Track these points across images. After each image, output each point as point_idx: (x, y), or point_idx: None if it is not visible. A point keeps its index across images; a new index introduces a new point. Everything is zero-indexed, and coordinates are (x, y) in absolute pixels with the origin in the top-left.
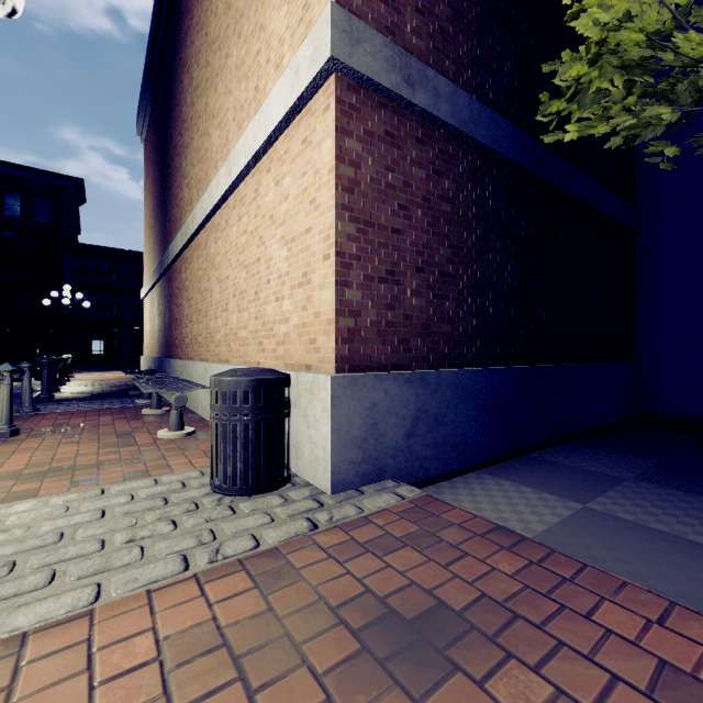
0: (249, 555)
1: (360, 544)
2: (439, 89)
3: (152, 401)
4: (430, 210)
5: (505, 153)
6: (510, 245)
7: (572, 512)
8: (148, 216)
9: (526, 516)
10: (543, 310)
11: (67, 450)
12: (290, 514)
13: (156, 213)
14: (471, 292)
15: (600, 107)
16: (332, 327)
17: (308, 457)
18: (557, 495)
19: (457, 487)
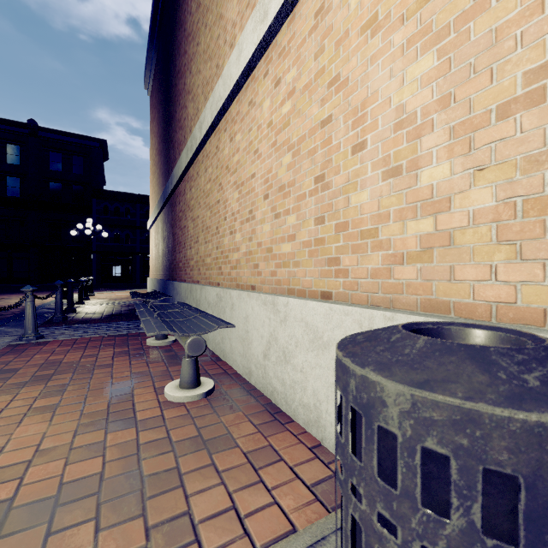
0: None
1: None
2: None
3: None
4: None
5: None
6: None
7: None
8: (154, 155)
9: None
10: None
11: (31, 431)
12: None
13: (160, 148)
14: None
15: None
16: None
17: None
18: None
19: None
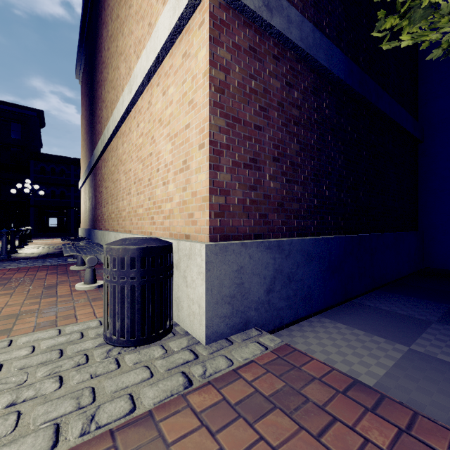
0: (124, 420)
1: (231, 403)
2: (291, 17)
3: (77, 260)
4: (283, 113)
5: (338, 74)
6: (340, 145)
7: (402, 354)
8: (83, 133)
9: (366, 359)
10: (362, 194)
11: (0, 301)
12: (168, 368)
13: (87, 130)
14: (313, 179)
15: (427, 22)
16: (206, 204)
17: (186, 311)
18: (385, 338)
19: (305, 330)
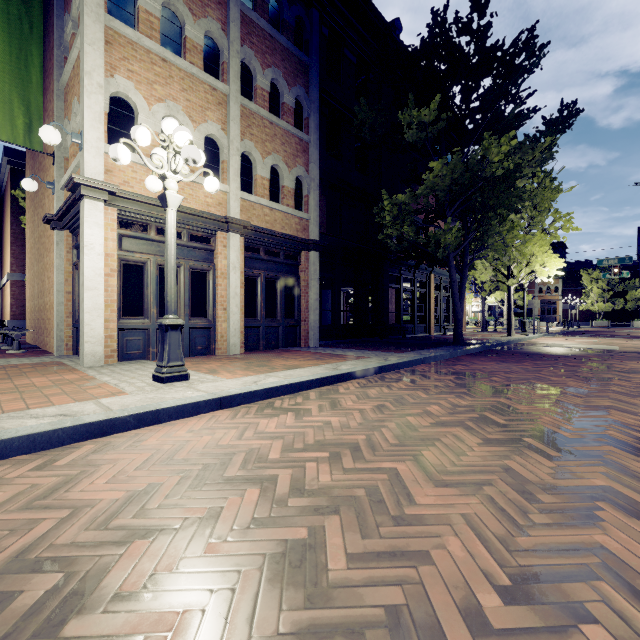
0: None
1: None
2: None
3: None
4: None
5: None
6: None
7: None
8: None
9: None
10: None
11: None
12: None
13: None
14: None
15: None
16: (10, 314)
17: None
18: None
19: None
